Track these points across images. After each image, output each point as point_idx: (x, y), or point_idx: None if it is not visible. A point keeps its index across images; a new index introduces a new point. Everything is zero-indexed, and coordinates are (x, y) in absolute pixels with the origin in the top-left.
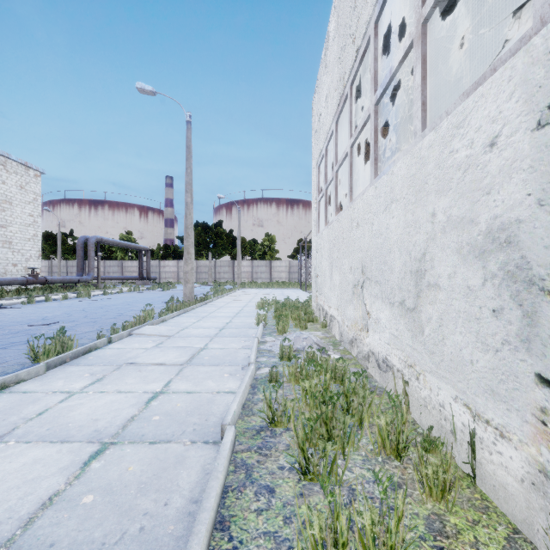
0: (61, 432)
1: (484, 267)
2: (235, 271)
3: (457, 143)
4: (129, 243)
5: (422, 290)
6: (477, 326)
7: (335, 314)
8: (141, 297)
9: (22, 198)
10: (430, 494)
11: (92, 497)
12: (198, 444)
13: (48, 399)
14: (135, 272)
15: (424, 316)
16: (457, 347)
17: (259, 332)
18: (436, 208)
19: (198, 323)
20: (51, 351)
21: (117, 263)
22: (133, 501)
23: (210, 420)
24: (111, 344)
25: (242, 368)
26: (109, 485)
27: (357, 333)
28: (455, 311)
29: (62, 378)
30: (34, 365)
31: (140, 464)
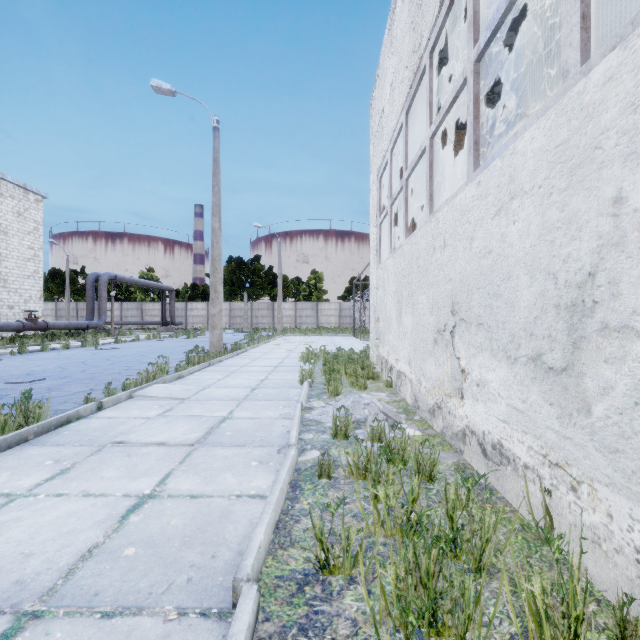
0: None
1: None
2: (275, 316)
3: None
4: (149, 282)
5: (586, 336)
6: None
7: (406, 370)
8: (160, 346)
9: (20, 228)
10: None
11: None
12: (189, 619)
13: None
14: (157, 317)
15: (593, 383)
16: None
17: (304, 393)
18: (625, 187)
19: (225, 380)
20: (7, 424)
21: (136, 305)
22: None
23: (220, 557)
24: (102, 410)
25: (278, 450)
26: None
27: (442, 398)
28: None
29: (10, 468)
30: None
31: None
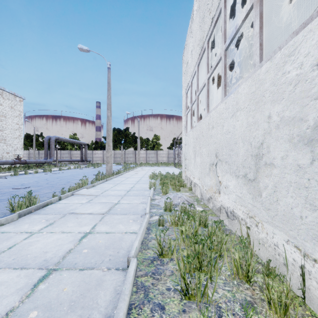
0: (22, 261)
1: (312, 151)
2: (136, 157)
3: (289, 66)
4: (74, 140)
5: (260, 167)
6: (306, 193)
7: (197, 182)
8: (81, 172)
9: (12, 114)
10: (275, 312)
11: (36, 312)
12: (112, 270)
13: (17, 237)
14: (78, 157)
15: (262, 185)
16: (289, 206)
17: (151, 193)
18: (271, 112)
19: (114, 187)
20: (22, 205)
21: (68, 152)
22: (65, 316)
23: (120, 252)
24: (60, 200)
25: (141, 216)
26: (49, 302)
27: (212, 194)
28: (287, 182)
29: (27, 223)
30: (12, 214)
31: (72, 286)
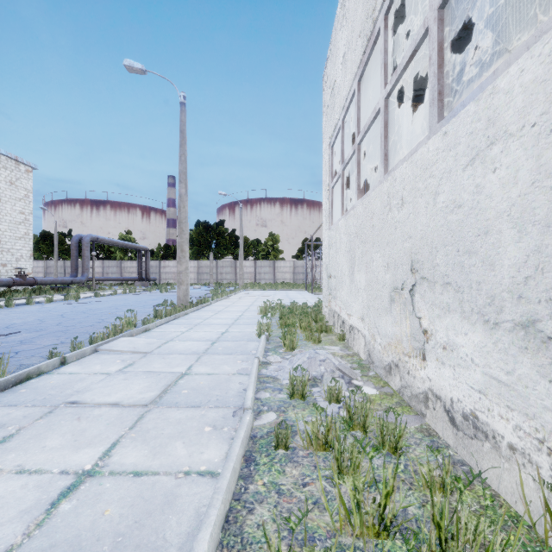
0: None
1: None
2: (237, 272)
3: None
4: (127, 243)
5: None
6: None
7: (359, 326)
8: (134, 300)
9: (12, 195)
10: None
11: None
12: None
13: None
14: (134, 273)
15: None
16: None
17: (261, 348)
18: None
19: (188, 333)
20: None
21: (116, 263)
22: None
23: None
24: (65, 365)
25: (234, 413)
26: None
27: (400, 357)
28: None
29: None
30: None
31: None
